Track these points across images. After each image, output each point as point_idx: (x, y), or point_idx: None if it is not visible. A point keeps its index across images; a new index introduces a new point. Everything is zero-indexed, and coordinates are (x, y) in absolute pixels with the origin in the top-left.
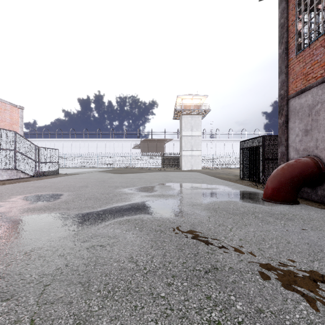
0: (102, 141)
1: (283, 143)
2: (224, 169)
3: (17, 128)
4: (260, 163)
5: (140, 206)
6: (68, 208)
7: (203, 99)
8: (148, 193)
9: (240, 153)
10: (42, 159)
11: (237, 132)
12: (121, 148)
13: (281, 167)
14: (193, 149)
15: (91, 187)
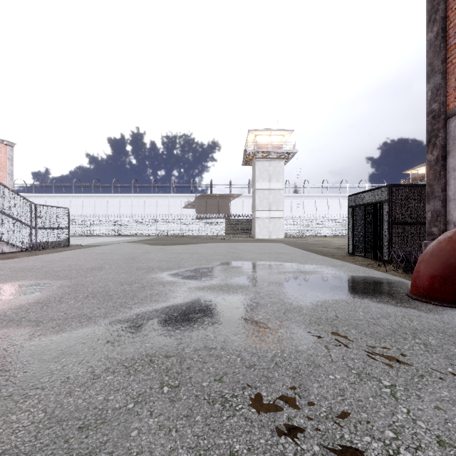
0: (139, 198)
1: (436, 195)
2: (317, 238)
3: (3, 176)
4: (384, 230)
5: (183, 315)
6: (40, 320)
7: (286, 135)
8: (201, 283)
9: (348, 214)
10: (41, 223)
11: (335, 185)
12: (166, 207)
13: (447, 238)
14: (271, 208)
15: (107, 269)
